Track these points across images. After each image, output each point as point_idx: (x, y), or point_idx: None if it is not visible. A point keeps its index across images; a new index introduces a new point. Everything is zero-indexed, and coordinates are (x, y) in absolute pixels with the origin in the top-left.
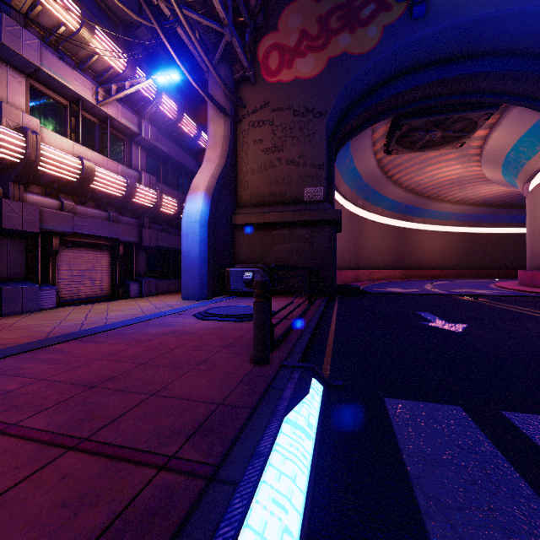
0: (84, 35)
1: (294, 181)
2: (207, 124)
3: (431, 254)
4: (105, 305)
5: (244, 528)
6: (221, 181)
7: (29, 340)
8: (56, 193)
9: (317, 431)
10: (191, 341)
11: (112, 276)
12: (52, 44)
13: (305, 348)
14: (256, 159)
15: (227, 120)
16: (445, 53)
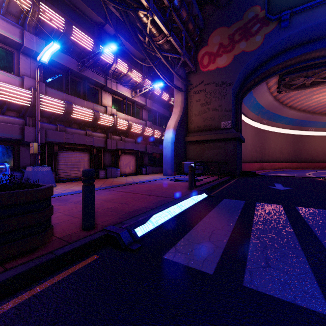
0: (129, 74)
1: (216, 119)
2: (173, 92)
3: (323, 152)
4: (135, 176)
5: (182, 202)
6: (180, 123)
7: (124, 183)
8: (119, 134)
9: (201, 200)
10: (170, 185)
11: (136, 165)
12: (118, 79)
13: (207, 189)
14: (197, 109)
15: (183, 93)
16: (306, 39)
